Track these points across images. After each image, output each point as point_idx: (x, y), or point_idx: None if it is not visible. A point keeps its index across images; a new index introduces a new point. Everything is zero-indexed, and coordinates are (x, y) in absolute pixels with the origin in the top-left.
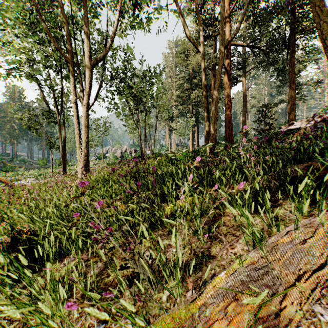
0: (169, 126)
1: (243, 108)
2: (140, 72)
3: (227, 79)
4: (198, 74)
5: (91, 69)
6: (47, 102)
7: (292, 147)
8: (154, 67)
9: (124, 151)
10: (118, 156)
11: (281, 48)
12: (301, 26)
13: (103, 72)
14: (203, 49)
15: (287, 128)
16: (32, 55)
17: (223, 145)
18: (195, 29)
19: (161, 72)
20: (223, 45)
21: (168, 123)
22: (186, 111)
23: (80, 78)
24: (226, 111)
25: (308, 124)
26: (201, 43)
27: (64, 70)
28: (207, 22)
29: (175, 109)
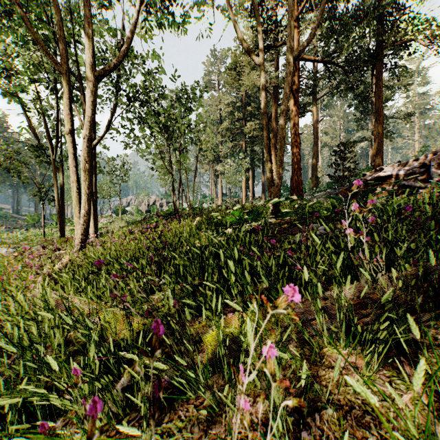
0: (215, 169)
1: (314, 147)
2: (173, 92)
3: (295, 107)
4: (253, 100)
5: (94, 83)
6: (36, 133)
7: (396, 206)
8: (192, 86)
9: (153, 203)
10: (144, 210)
11: (366, 66)
12: (391, 38)
13: (118, 90)
14: (263, 62)
15: (374, 176)
16: (12, 63)
17: (295, 202)
18: (250, 38)
19: (202, 93)
20: (291, 55)
21: (213, 166)
22: (238, 149)
23: (83, 98)
24: (292, 151)
25: (403, 171)
26: (260, 52)
27: (61, 87)
28: (266, 26)
29: (222, 147)
